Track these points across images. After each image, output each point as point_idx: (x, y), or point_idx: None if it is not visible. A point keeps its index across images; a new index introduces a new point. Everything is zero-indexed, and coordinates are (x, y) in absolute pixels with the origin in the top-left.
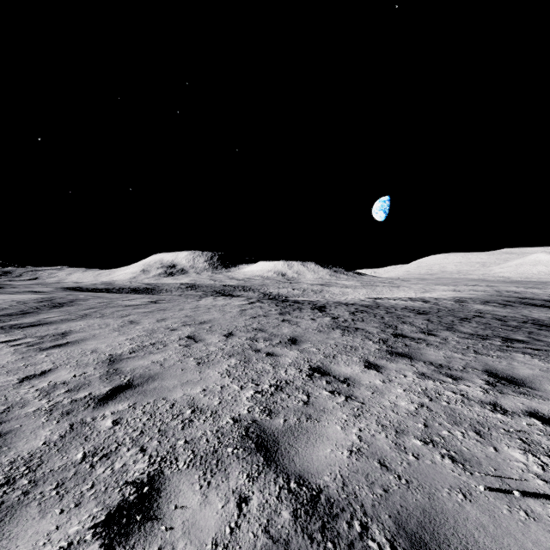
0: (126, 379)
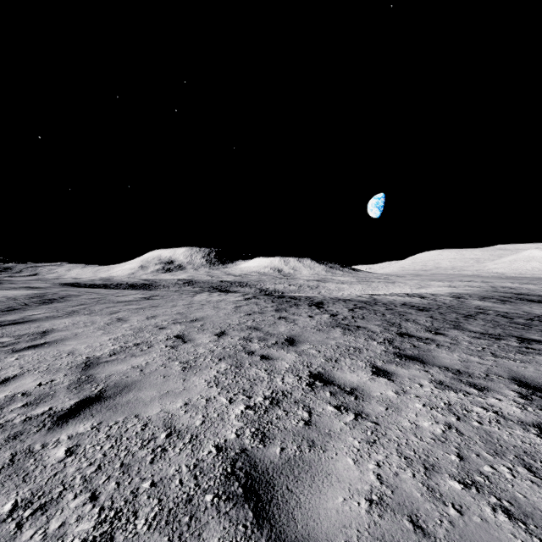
0: (98, 389)
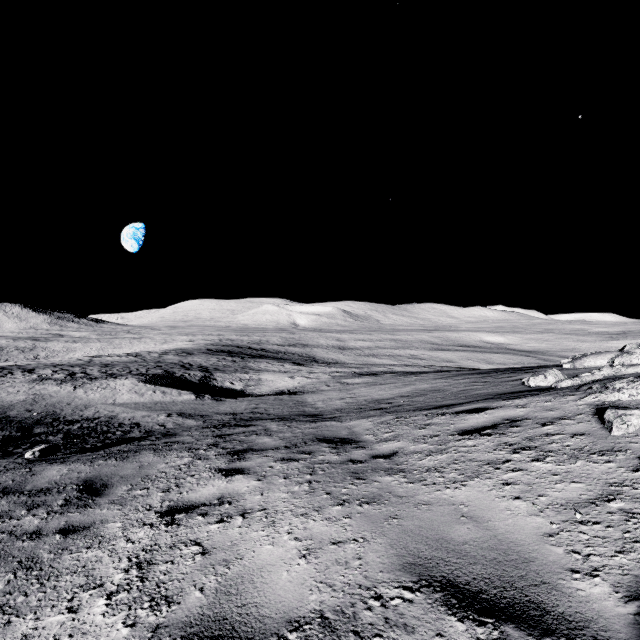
0: None
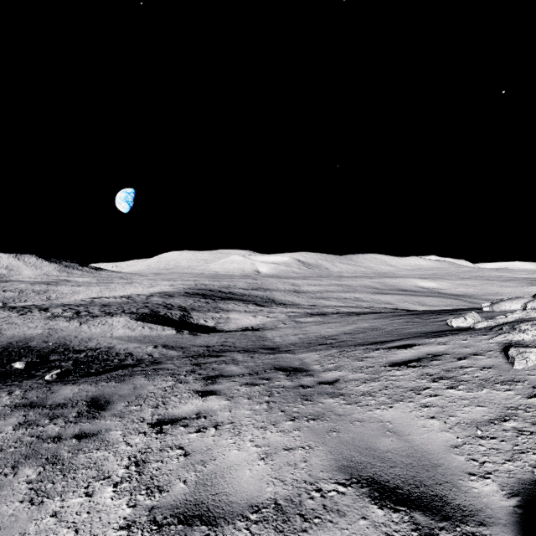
0: None
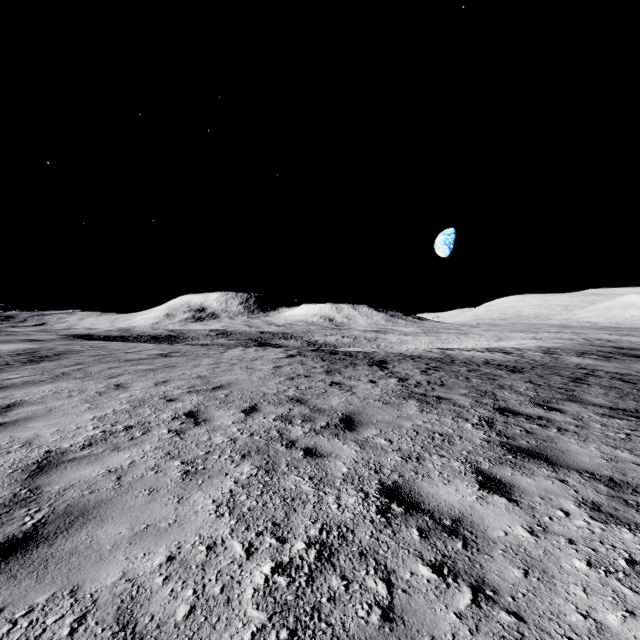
0: (34, 519)
